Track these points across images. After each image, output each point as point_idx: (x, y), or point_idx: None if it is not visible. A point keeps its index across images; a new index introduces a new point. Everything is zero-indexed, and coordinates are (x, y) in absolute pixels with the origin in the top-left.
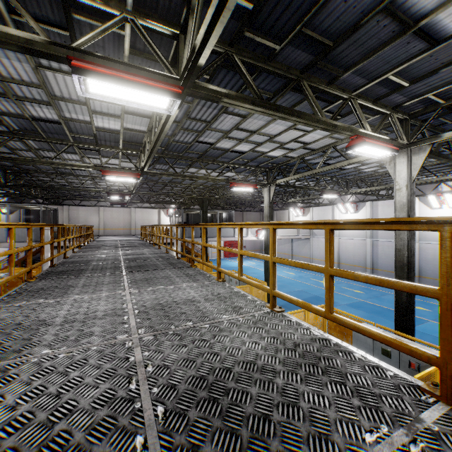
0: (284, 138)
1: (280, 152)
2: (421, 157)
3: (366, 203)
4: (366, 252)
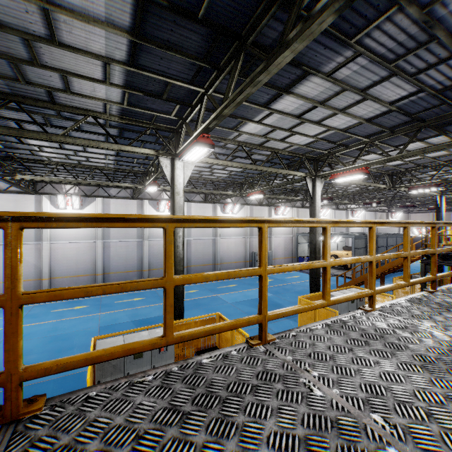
0: (306, 127)
1: (254, 130)
2: (321, 186)
3: (98, 198)
4: (97, 256)
